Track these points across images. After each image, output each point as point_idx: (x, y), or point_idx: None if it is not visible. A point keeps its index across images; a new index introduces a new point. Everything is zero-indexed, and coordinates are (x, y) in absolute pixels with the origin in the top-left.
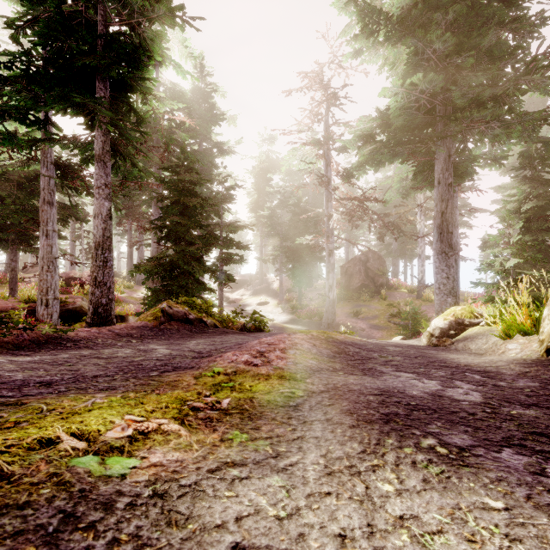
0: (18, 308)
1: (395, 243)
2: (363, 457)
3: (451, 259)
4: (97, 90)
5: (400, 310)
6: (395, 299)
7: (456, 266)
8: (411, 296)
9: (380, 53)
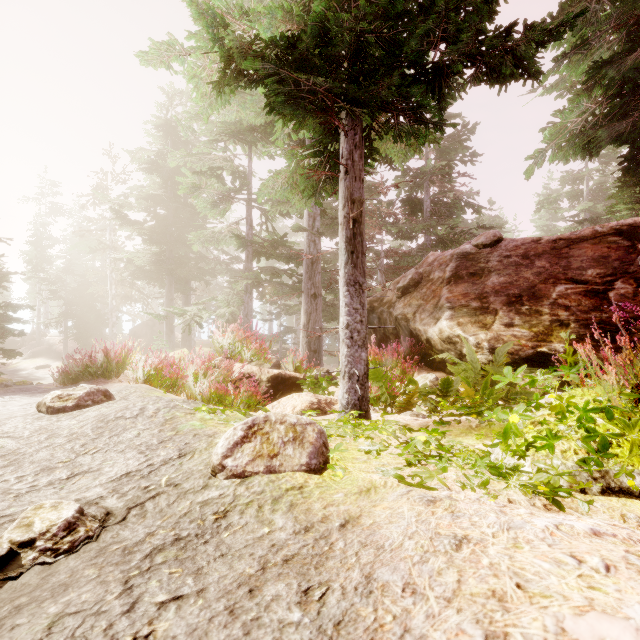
0: None
1: None
2: None
3: (171, 337)
4: None
5: None
6: None
7: (190, 337)
8: None
9: (130, 228)
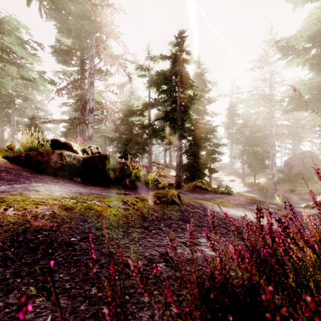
0: None
1: None
2: (241, 211)
3: None
4: (177, 120)
5: None
6: None
7: None
8: None
9: (294, 61)
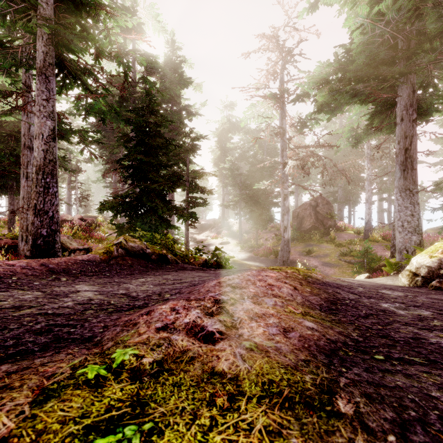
0: (2, 243)
1: (341, 191)
2: None
3: (416, 196)
4: None
5: (350, 249)
6: (343, 239)
7: None
8: (357, 236)
9: None
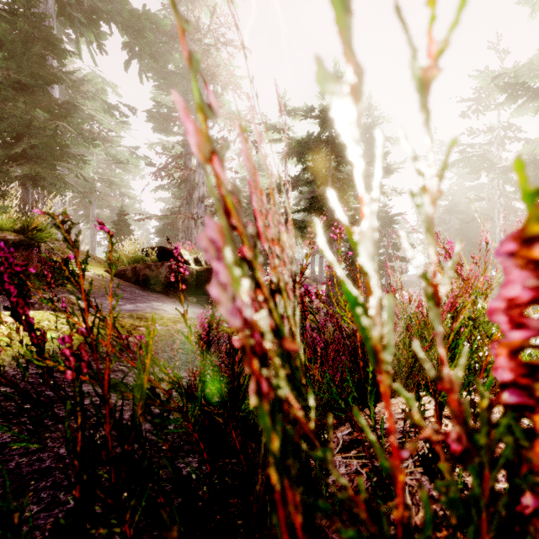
0: None
1: None
2: None
3: None
4: (328, 211)
5: None
6: None
7: None
8: None
9: (529, 107)
